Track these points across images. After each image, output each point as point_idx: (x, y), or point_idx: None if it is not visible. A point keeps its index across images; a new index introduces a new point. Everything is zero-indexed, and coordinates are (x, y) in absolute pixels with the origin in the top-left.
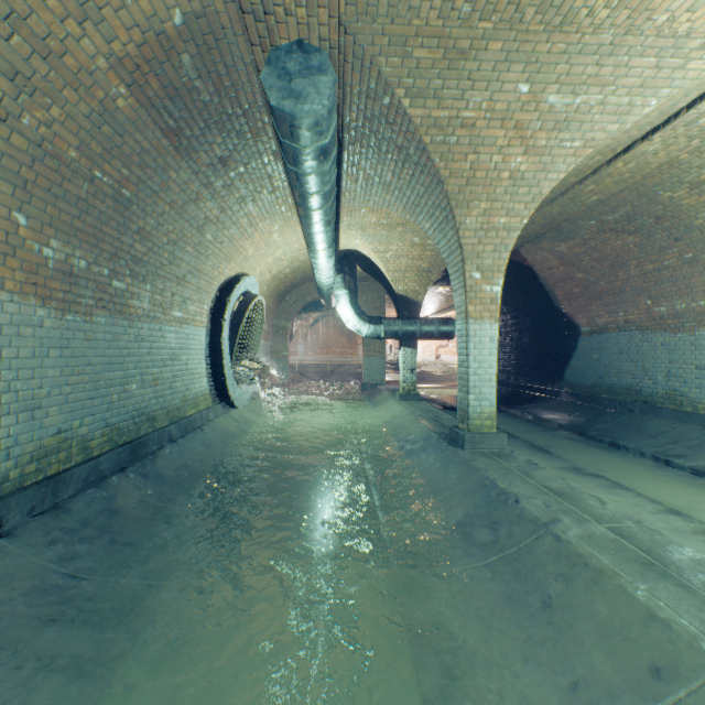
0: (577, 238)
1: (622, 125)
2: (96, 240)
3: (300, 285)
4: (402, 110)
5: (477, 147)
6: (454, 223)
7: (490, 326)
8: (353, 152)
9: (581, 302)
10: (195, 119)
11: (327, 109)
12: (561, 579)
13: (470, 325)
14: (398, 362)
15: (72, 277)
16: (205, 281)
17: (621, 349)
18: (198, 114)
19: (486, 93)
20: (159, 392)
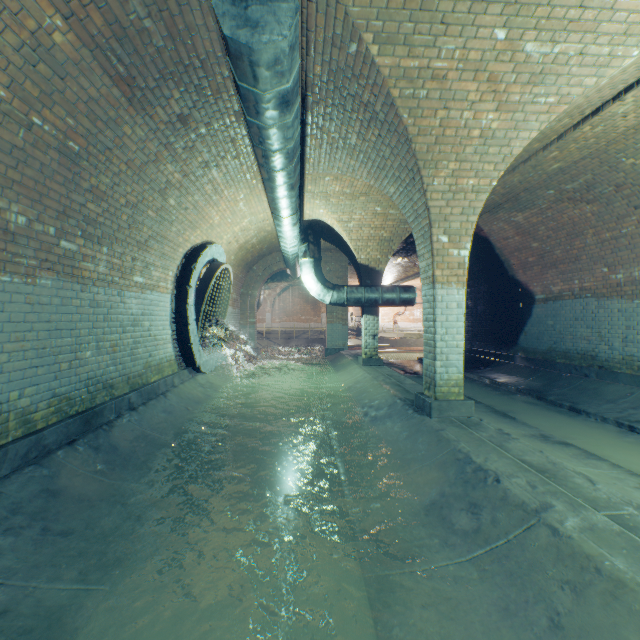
0: (535, 208)
1: (600, 78)
2: (38, 195)
3: (266, 256)
4: (370, 59)
5: (448, 101)
6: (421, 184)
7: (458, 291)
8: (317, 113)
9: (535, 270)
10: (148, 68)
11: (288, 43)
12: (568, 589)
13: (437, 290)
14: (358, 329)
15: (7, 233)
16: (169, 247)
17: (577, 316)
18: (151, 61)
19: (460, 39)
20: (117, 359)
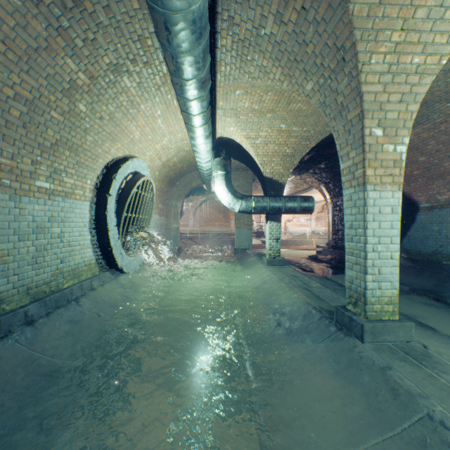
0: (428, 123)
1: None
2: None
3: (187, 174)
4: None
5: None
6: (355, 63)
7: (392, 193)
8: None
9: (420, 182)
10: None
11: None
12: None
13: (369, 192)
14: (258, 232)
15: None
16: (86, 156)
17: None
18: None
19: None
20: (10, 270)
